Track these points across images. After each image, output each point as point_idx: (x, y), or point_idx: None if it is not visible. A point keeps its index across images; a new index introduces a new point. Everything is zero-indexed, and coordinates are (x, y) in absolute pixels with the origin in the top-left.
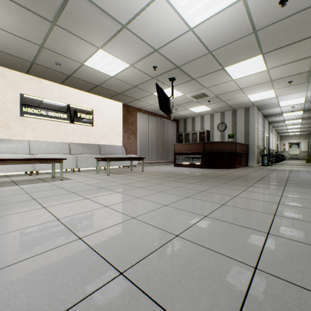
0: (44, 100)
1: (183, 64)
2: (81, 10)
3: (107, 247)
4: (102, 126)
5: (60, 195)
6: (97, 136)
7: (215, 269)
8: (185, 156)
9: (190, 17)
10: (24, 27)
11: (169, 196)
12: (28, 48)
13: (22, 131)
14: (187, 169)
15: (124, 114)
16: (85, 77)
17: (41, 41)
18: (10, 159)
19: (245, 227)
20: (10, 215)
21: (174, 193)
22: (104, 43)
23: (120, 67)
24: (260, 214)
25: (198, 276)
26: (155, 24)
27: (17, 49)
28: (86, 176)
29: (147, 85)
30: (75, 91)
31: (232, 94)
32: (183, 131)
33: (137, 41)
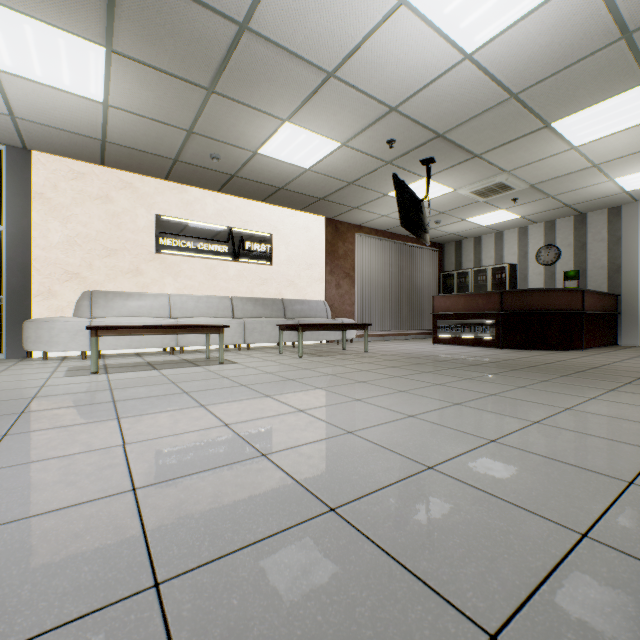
0: (192, 223)
1: (451, 128)
2: (255, 61)
3: (307, 471)
4: (288, 264)
5: (223, 388)
6: (279, 283)
7: (498, 525)
8: (458, 322)
9: (466, 34)
10: (165, 105)
11: (418, 399)
12: (170, 137)
13: (159, 279)
14: (461, 350)
15: (329, 240)
16: (259, 175)
17: (190, 122)
18: (147, 326)
19: (578, 467)
20: (157, 414)
21: (429, 395)
22: (294, 110)
23: (323, 150)
24: (622, 447)
25: (465, 531)
26: (390, 60)
27: (154, 141)
28: (261, 358)
29: (375, 178)
30: (240, 201)
31: (573, 179)
32: (454, 268)
33: (356, 97)
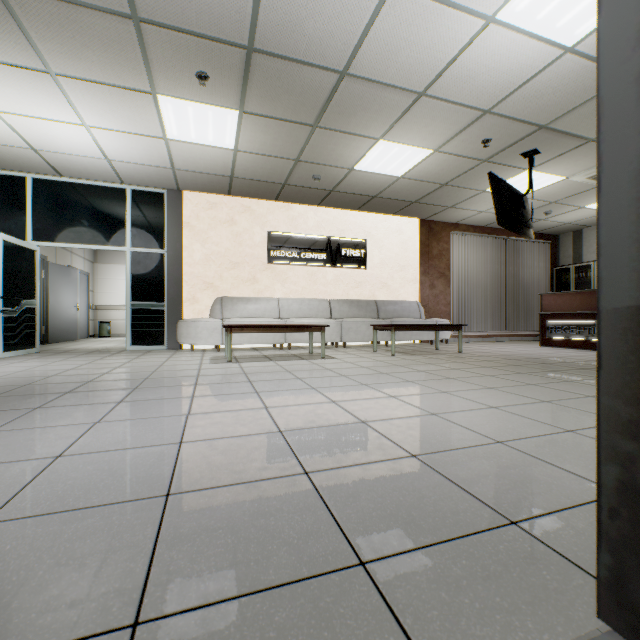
0: (296, 236)
1: (556, 118)
2: (352, 97)
3: (396, 434)
4: (381, 267)
5: (327, 377)
6: (372, 285)
7: (544, 479)
8: (572, 323)
9: (564, 31)
10: (279, 143)
11: (505, 395)
12: (281, 167)
13: (270, 286)
14: (574, 354)
15: (422, 241)
16: (354, 187)
17: (297, 153)
18: (265, 325)
19: None
20: (282, 392)
21: (517, 392)
22: (387, 129)
23: (415, 158)
24: None
25: (515, 478)
26: (481, 71)
27: (268, 172)
28: (356, 355)
29: (470, 177)
30: (337, 212)
31: None
32: (571, 261)
33: (446, 108)
